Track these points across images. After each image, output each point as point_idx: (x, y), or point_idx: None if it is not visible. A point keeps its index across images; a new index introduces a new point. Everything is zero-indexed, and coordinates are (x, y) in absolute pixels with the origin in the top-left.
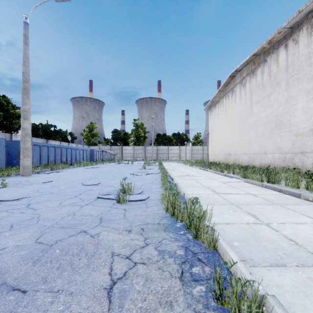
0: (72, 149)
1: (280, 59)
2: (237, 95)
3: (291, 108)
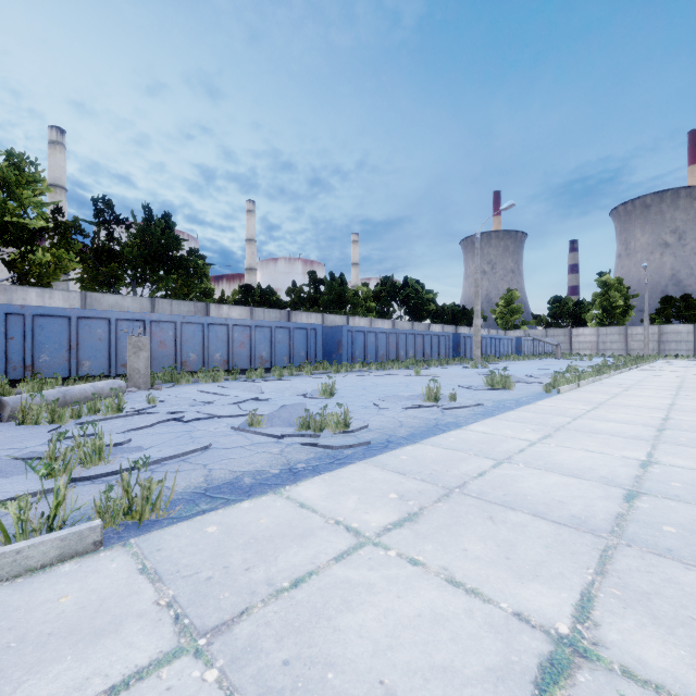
0: (495, 339)
1: None
2: None
3: None
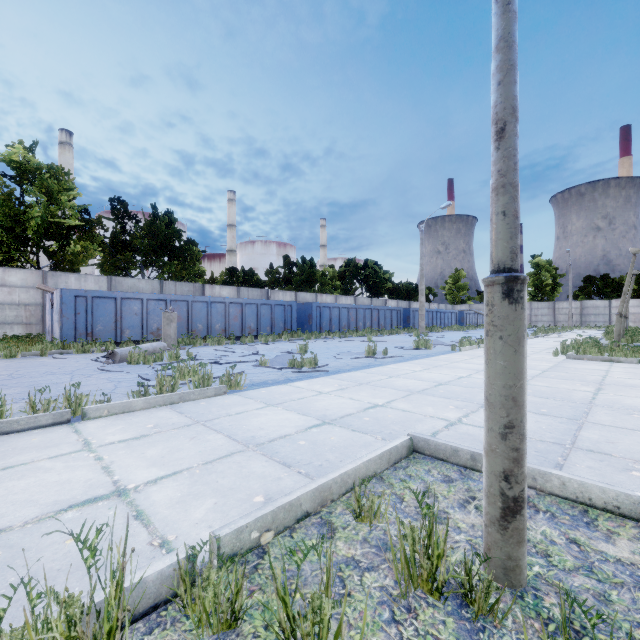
0: (441, 312)
1: None
2: None
3: None
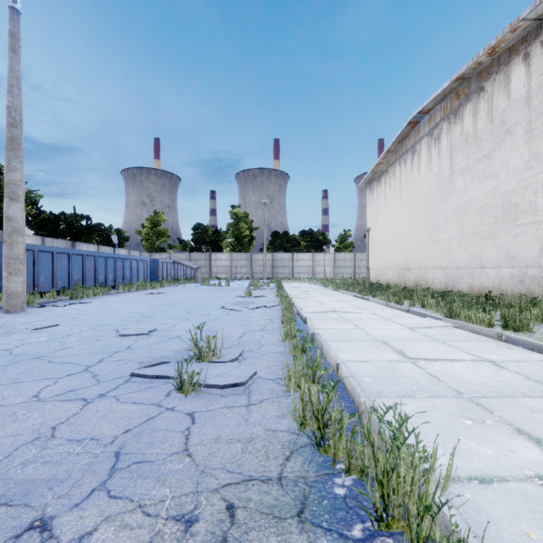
0: (116, 259)
1: (514, 84)
2: (424, 158)
3: (538, 179)
